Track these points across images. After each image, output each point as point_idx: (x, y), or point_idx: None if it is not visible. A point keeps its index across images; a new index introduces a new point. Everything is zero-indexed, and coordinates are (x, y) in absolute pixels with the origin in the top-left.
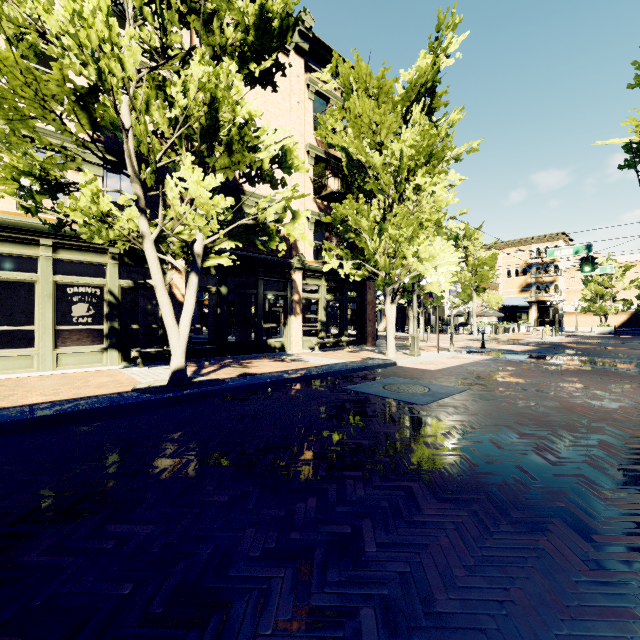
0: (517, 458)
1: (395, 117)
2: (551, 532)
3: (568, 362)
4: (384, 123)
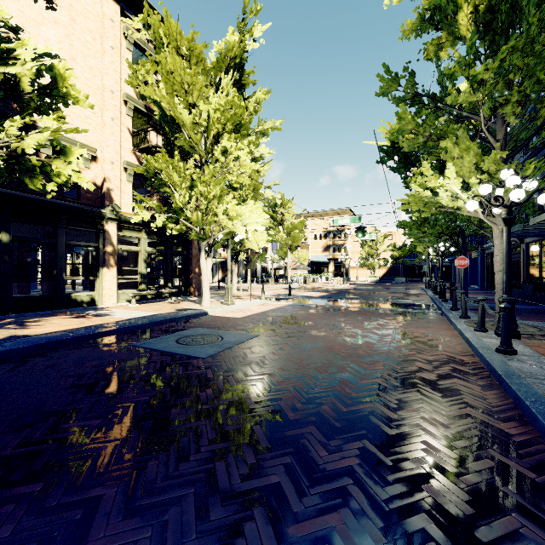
0: (261, 415)
1: (205, 81)
2: (244, 537)
3: (344, 305)
4: (195, 85)
